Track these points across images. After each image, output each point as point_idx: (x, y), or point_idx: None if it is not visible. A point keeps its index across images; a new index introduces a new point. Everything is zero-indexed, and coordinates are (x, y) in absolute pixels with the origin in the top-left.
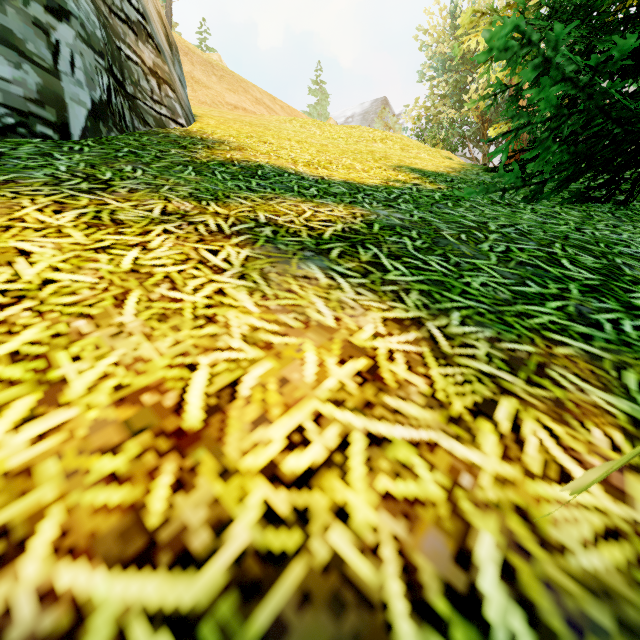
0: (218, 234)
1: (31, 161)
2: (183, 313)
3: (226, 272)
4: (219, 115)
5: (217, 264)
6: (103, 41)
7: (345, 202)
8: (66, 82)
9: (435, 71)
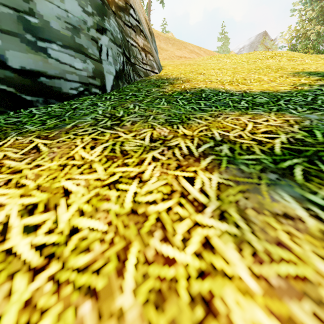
0: (189, 157)
1: (87, 110)
2: (178, 289)
3: (206, 209)
4: (173, 63)
5: (196, 197)
6: (121, 39)
7: (273, 110)
8: (104, 64)
9: (303, 5)
